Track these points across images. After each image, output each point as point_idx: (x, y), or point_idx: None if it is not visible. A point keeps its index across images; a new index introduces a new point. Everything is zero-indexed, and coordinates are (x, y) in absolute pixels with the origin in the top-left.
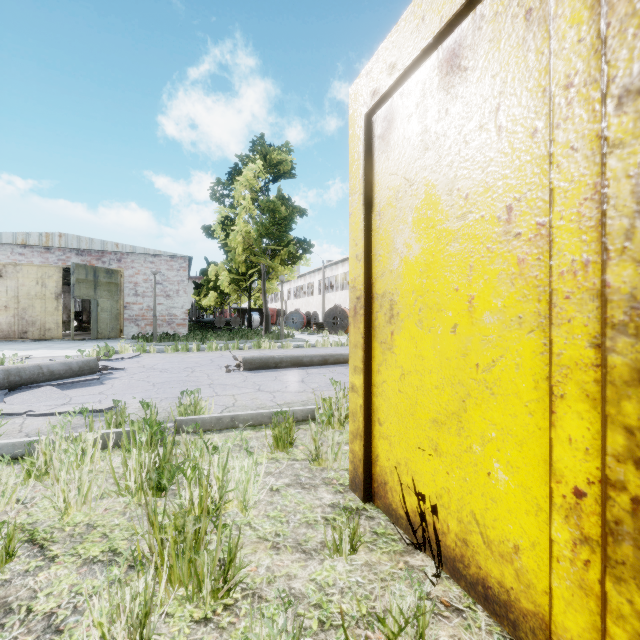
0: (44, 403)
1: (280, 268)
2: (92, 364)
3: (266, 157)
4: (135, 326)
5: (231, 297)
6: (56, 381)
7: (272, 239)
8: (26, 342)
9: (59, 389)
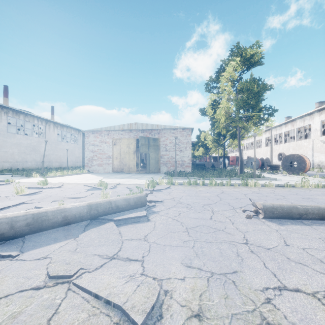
0: (100, 249)
1: (251, 128)
2: (142, 199)
3: (241, 55)
4: (165, 167)
5: (211, 150)
6: (119, 214)
7: (248, 108)
8: (123, 173)
9: (117, 227)
